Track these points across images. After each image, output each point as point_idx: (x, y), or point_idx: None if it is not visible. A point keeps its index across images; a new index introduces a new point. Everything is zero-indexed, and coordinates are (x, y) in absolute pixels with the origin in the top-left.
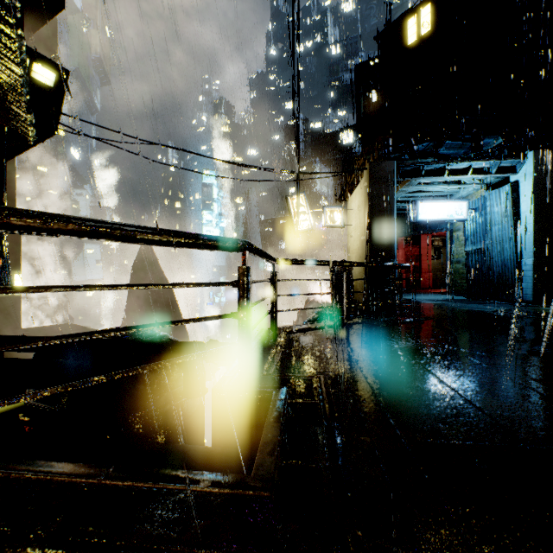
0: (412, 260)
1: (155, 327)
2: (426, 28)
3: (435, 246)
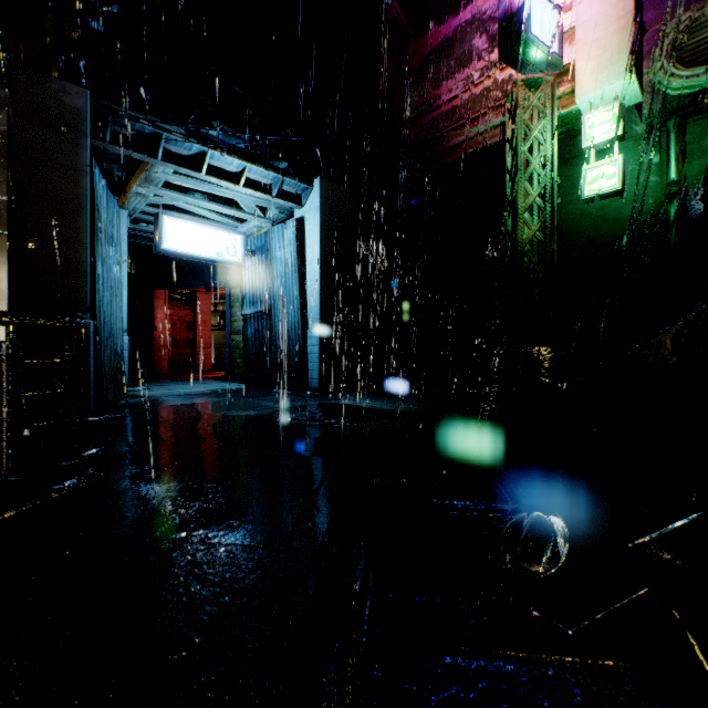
0: (183, 329)
1: None
2: None
3: (219, 312)
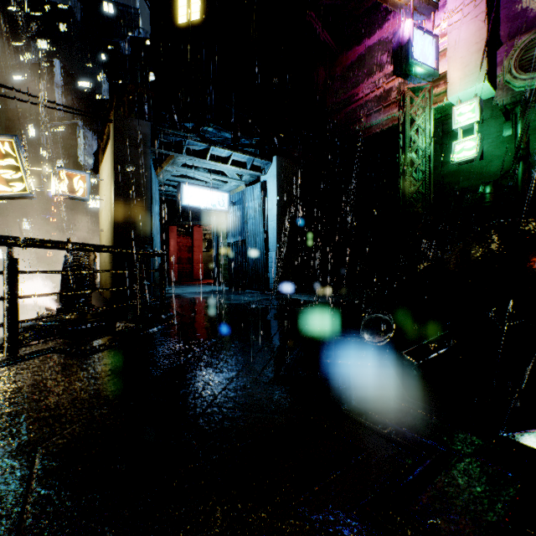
0: (185, 251)
1: None
2: (196, 16)
3: (207, 239)
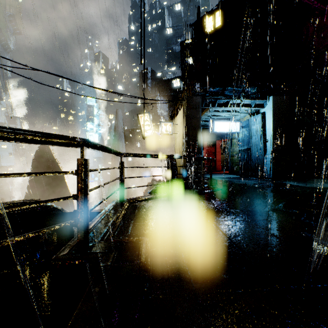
0: (211, 155)
1: None
2: (218, 24)
3: (223, 147)
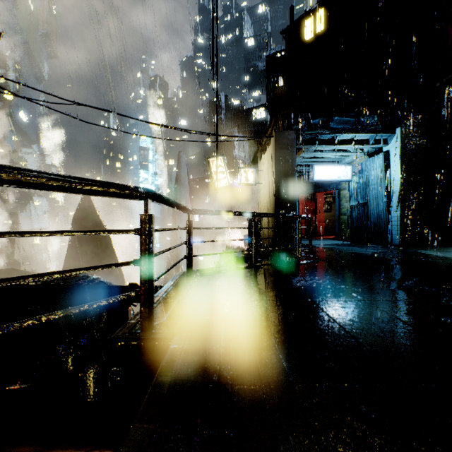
0: (310, 213)
1: (37, 278)
2: (320, 28)
3: (327, 202)
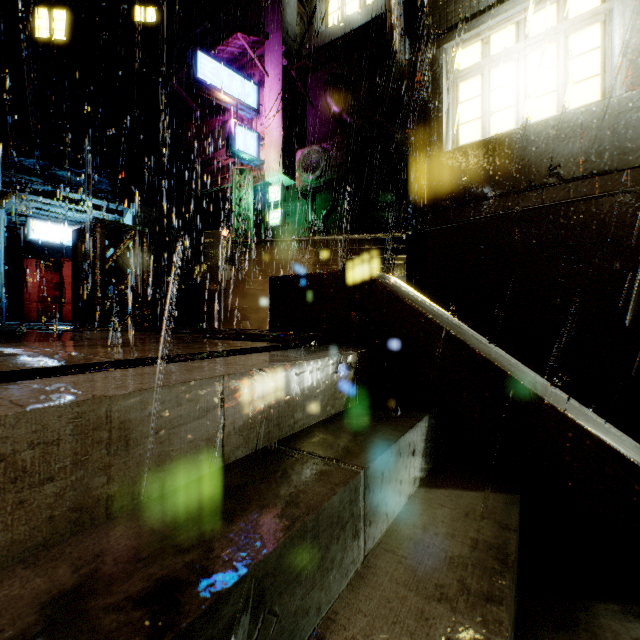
0: (50, 288)
1: None
2: (60, 35)
3: None
